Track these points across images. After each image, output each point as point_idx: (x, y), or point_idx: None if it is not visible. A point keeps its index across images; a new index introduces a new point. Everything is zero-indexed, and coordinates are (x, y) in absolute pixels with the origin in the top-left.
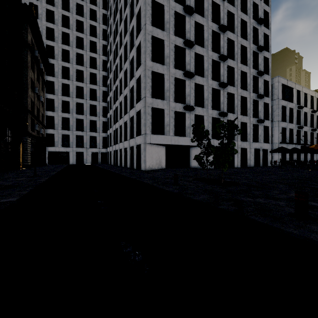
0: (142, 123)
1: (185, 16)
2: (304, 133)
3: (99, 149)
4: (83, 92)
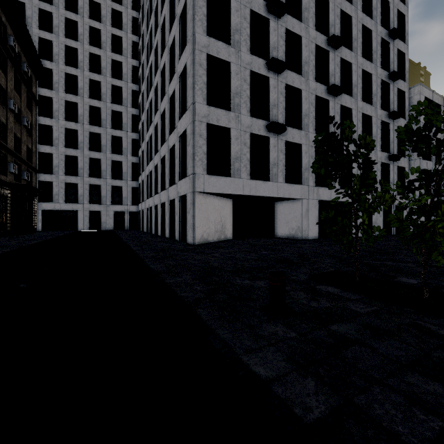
0: (188, 155)
1: None
2: None
3: (126, 206)
4: (101, 115)
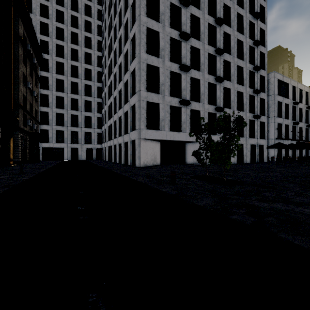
0: (136, 118)
1: (180, 8)
2: (299, 129)
3: (93, 145)
4: (78, 87)
